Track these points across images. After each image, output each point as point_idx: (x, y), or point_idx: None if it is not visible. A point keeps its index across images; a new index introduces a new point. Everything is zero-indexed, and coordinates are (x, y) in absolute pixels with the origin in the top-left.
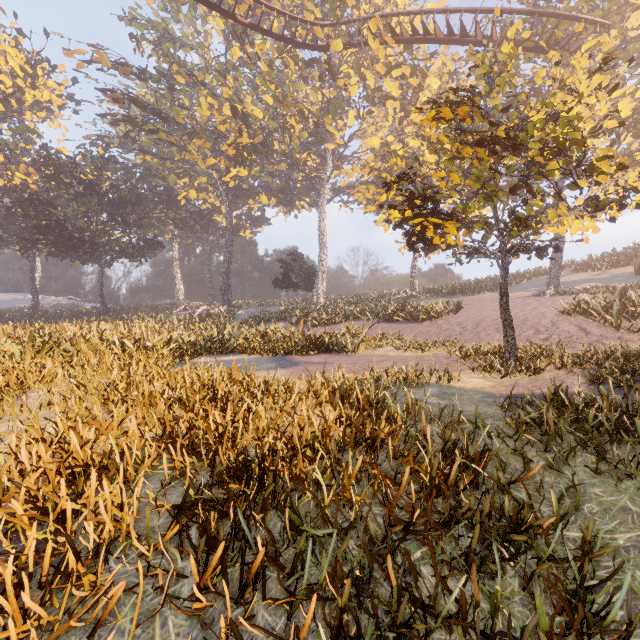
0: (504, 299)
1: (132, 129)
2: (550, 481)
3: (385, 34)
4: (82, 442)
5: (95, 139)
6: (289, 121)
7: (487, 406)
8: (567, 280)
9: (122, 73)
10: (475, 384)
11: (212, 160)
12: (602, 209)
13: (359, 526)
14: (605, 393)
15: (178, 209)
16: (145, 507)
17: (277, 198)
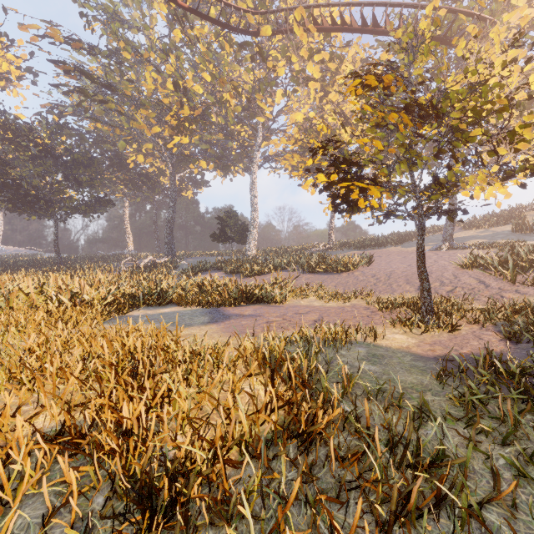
0: (421, 258)
1: (84, 99)
2: (520, 491)
3: (308, 23)
4: None
5: (50, 107)
6: (225, 96)
7: (420, 373)
8: (457, 236)
9: (73, 48)
10: (400, 342)
11: (157, 129)
12: (513, 176)
13: None
14: None
15: (127, 171)
16: None
17: (215, 163)
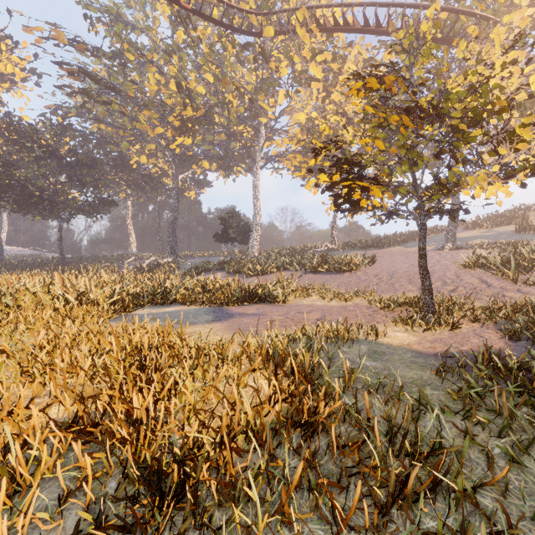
0: (423, 257)
1: (88, 100)
2: (513, 478)
3: (310, 24)
4: None
5: (54, 108)
6: (227, 97)
7: (420, 369)
8: (460, 236)
9: (77, 49)
10: (401, 339)
11: (160, 129)
12: (514, 175)
13: None
14: (534, 355)
15: (130, 172)
16: (32, 533)
17: (217, 164)
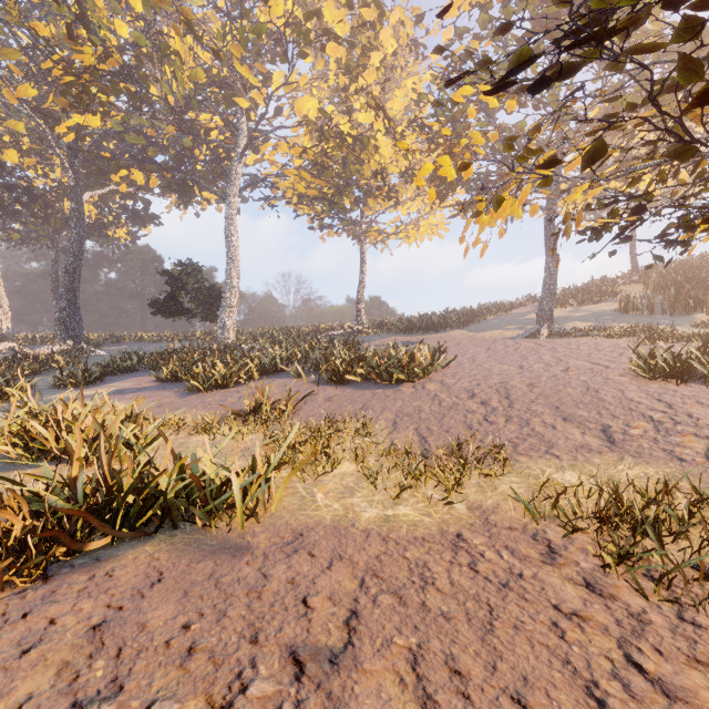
0: None
1: None
2: None
3: None
4: None
5: None
6: (173, 47)
7: None
8: None
9: None
10: None
11: (29, 89)
12: None
13: None
14: None
15: None
16: None
17: (164, 181)
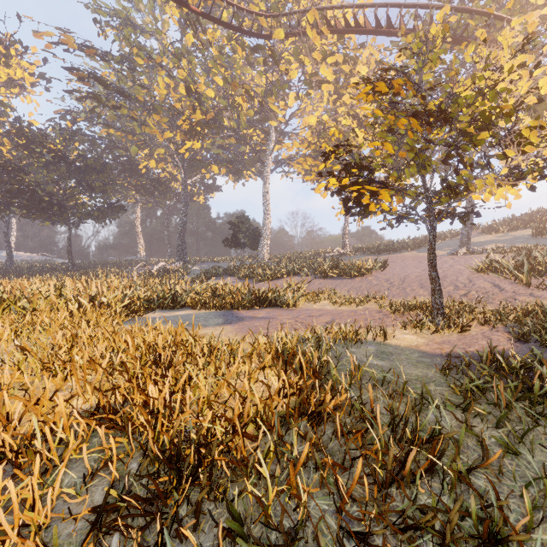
0: (432, 260)
1: (97, 105)
2: (507, 463)
3: (321, 25)
4: (5, 420)
5: (63, 113)
6: (237, 100)
7: (426, 368)
8: (475, 241)
9: (87, 54)
10: (409, 341)
11: (169, 134)
12: (523, 178)
13: (306, 528)
14: (538, 354)
15: (139, 177)
16: (64, 504)
17: (227, 168)
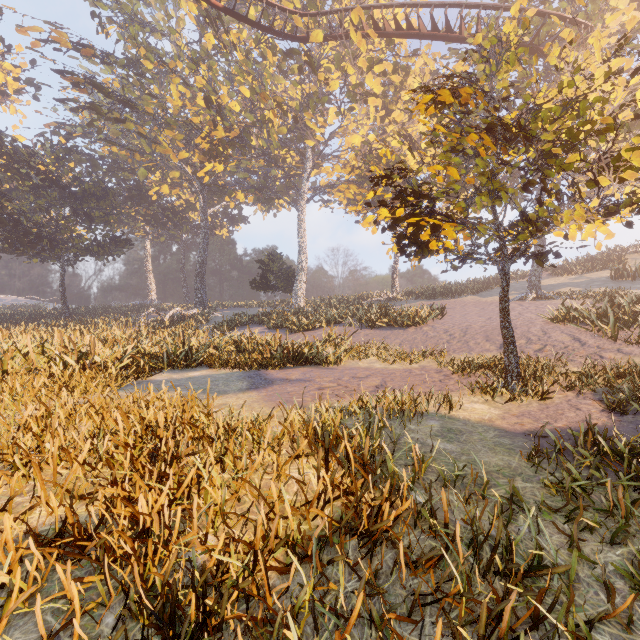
0: (505, 310)
1: (97, 117)
2: (636, 606)
3: (367, 27)
4: None
5: (55, 127)
6: (267, 115)
7: (507, 453)
8: (546, 284)
9: (84, 55)
10: (480, 413)
11: (185, 154)
12: (617, 211)
13: None
14: None
15: (149, 205)
16: None
17: (255, 196)
